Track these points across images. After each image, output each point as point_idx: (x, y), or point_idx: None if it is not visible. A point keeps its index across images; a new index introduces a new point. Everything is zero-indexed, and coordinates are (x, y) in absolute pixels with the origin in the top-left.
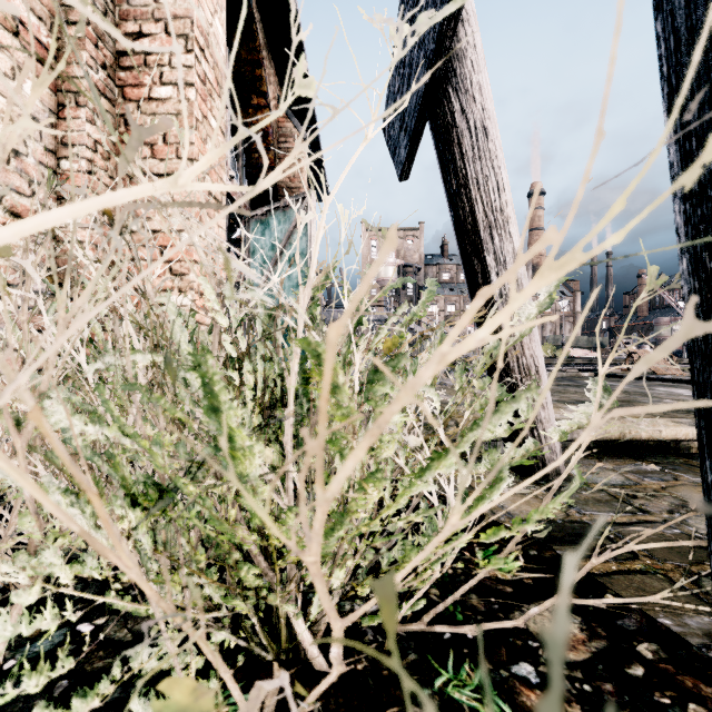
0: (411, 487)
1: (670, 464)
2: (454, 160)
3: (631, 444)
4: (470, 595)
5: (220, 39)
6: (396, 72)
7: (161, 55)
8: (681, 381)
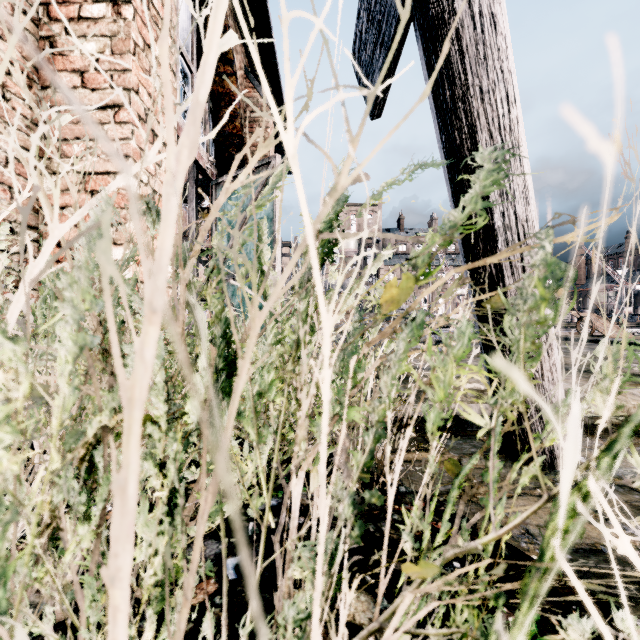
0: None
1: None
2: (450, 63)
3: None
4: None
5: None
6: None
7: None
8: (635, 344)
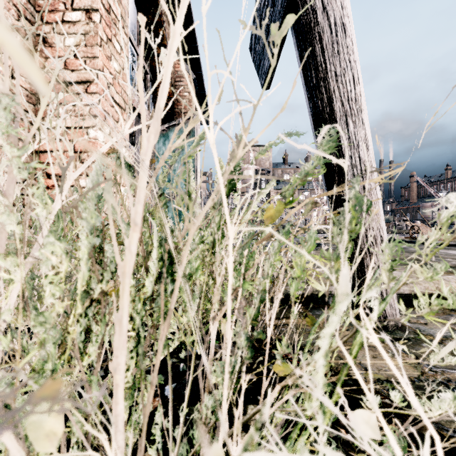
0: None
1: None
2: (315, 56)
3: (443, 296)
4: None
5: None
6: None
7: None
8: (450, 245)
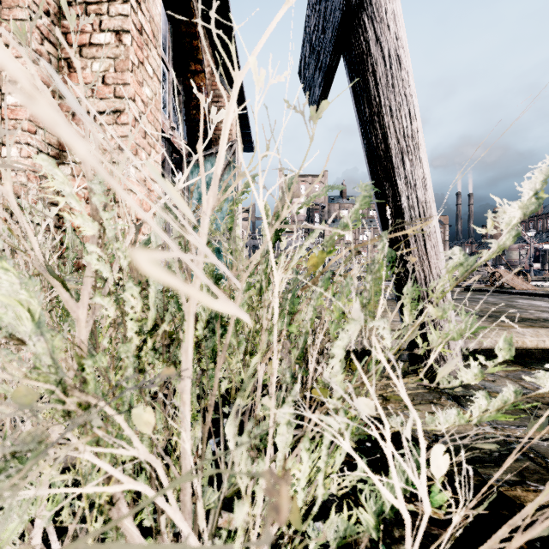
0: None
1: None
2: (368, 89)
3: (517, 352)
4: (404, 547)
5: None
6: (312, 11)
7: (101, 5)
8: (536, 294)
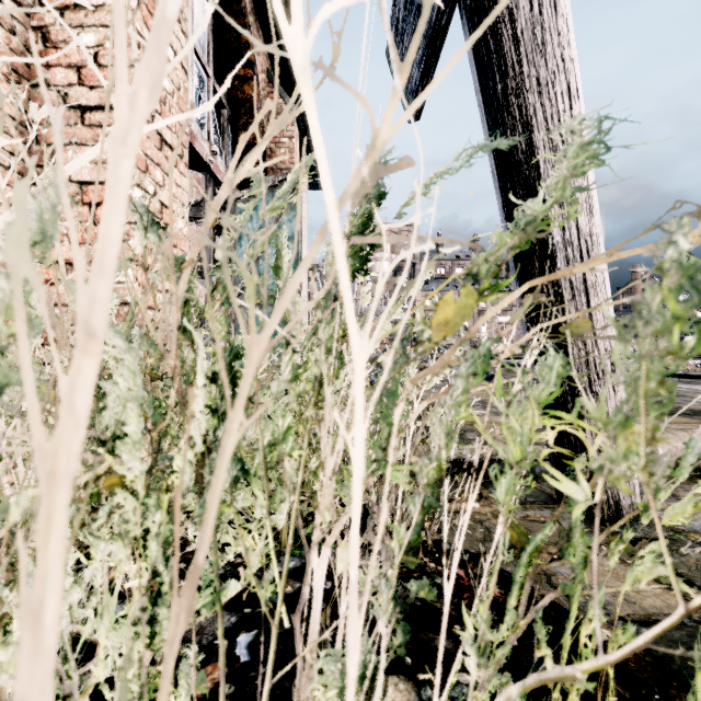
0: None
1: None
2: (501, 51)
3: None
4: None
5: None
6: None
7: None
8: (699, 377)
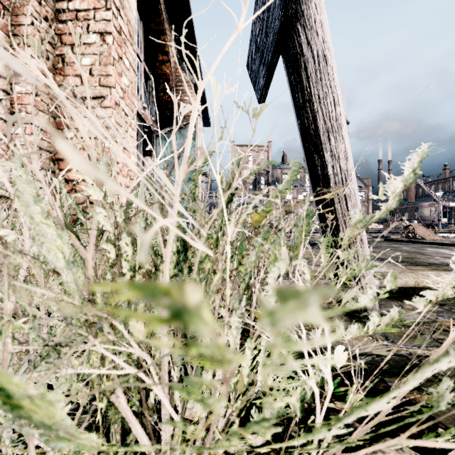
0: (314, 434)
1: (453, 305)
2: (301, 81)
3: (422, 290)
4: None
5: (132, 5)
6: (257, 19)
7: (88, 12)
8: (442, 244)
